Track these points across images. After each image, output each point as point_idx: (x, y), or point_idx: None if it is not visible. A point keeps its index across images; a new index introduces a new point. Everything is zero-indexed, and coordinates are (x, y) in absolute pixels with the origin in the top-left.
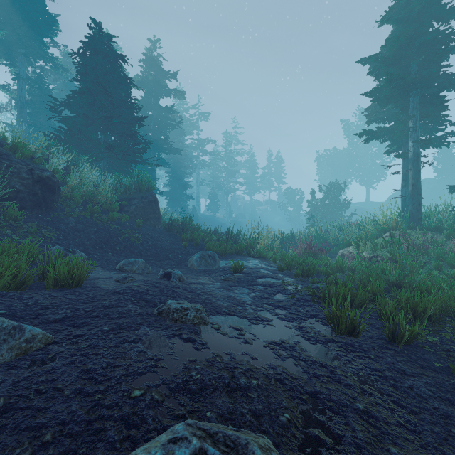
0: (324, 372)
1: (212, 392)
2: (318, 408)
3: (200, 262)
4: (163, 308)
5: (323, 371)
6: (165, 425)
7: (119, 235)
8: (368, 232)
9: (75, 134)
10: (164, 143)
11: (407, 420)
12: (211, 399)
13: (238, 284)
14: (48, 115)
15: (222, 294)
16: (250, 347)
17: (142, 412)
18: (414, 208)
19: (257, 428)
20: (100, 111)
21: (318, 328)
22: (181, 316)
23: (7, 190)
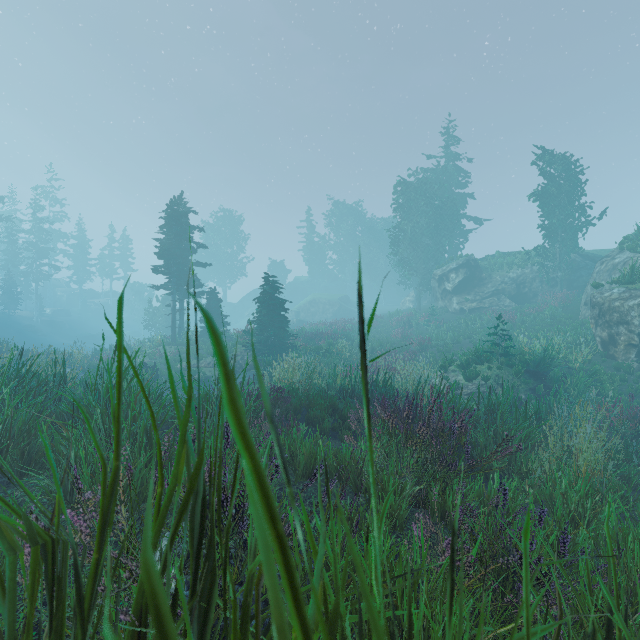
0: None
1: None
2: None
3: None
4: None
5: None
6: None
7: None
8: (151, 347)
9: None
10: None
11: None
12: None
13: None
14: None
15: None
16: None
17: None
18: (173, 334)
19: None
20: None
21: None
22: None
23: None
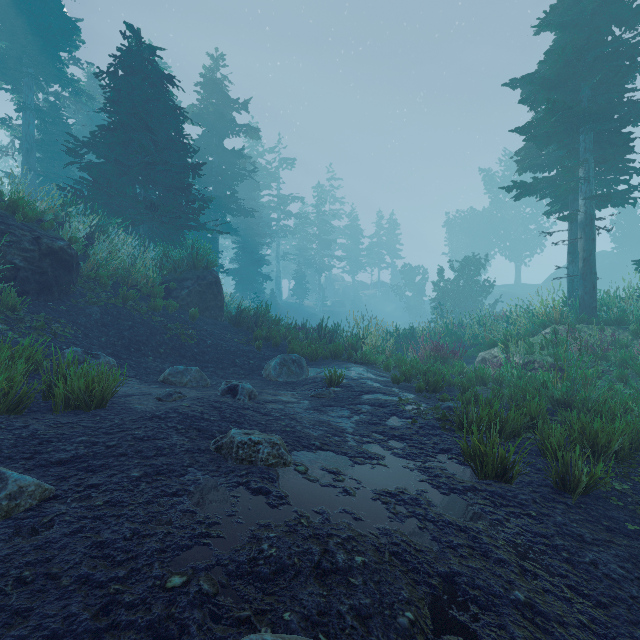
0: (463, 540)
1: (294, 578)
2: (456, 600)
3: (281, 371)
4: (224, 441)
5: (462, 538)
6: (217, 636)
7: (164, 332)
8: (520, 328)
9: (102, 187)
10: (230, 201)
11: (592, 618)
12: (292, 590)
13: (335, 402)
14: (66, 161)
15: (311, 418)
16: (352, 500)
17: (182, 615)
18: (587, 293)
19: (362, 638)
20: (138, 154)
21: (451, 469)
22: (250, 453)
23: (1, 267)
